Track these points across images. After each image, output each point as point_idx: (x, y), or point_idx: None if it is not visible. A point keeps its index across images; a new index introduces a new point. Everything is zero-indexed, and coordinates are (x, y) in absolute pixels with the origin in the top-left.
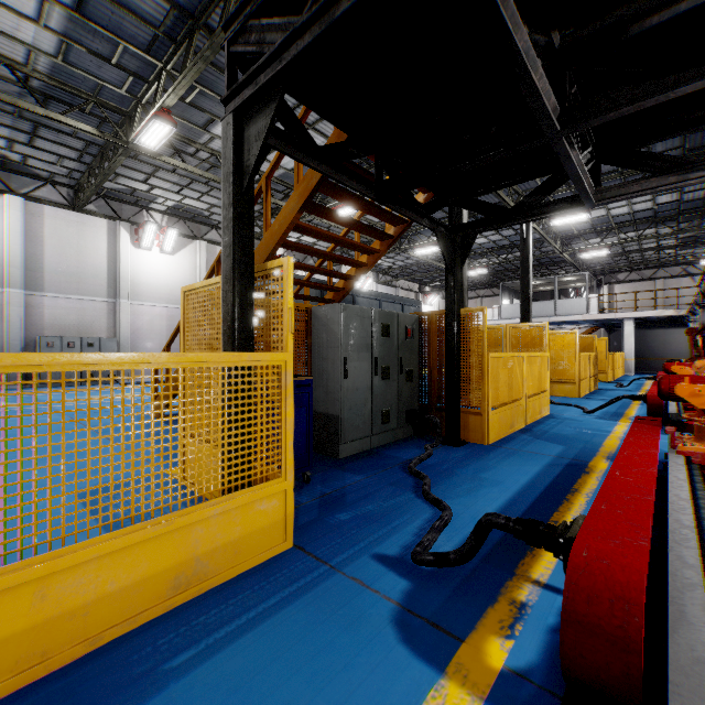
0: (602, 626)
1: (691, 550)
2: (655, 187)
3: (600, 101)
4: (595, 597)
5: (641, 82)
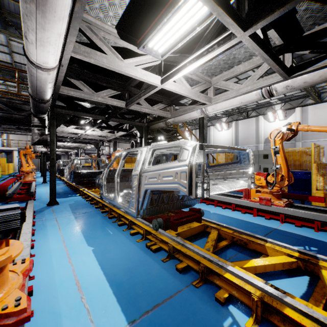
0: (3, 189)
1: (16, 187)
2: (16, 131)
3: (3, 122)
4: (3, 187)
5: (10, 122)
